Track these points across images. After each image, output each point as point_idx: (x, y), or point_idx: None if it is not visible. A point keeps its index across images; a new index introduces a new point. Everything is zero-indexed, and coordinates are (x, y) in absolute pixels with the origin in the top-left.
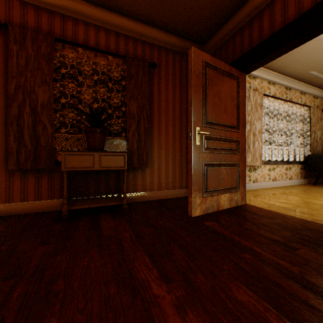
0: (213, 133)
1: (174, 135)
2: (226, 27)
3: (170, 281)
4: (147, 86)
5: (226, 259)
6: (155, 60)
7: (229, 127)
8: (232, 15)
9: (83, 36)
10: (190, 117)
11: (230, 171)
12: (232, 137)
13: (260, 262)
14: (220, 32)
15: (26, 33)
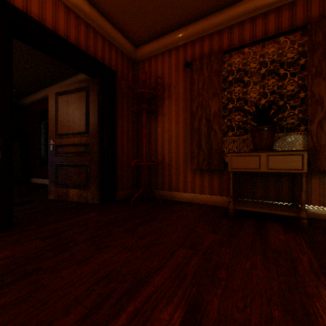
0: None
1: None
2: None
3: None
4: None
5: None
6: None
7: None
8: None
9: (248, 35)
10: None
11: None
12: None
13: None
14: None
15: (202, 61)
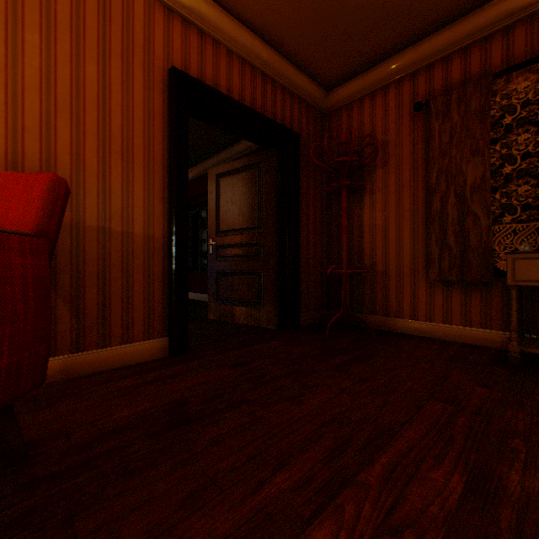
0: None
1: None
2: None
3: None
4: None
5: None
6: None
7: None
8: None
9: None
10: None
11: None
12: None
13: None
14: None
15: (448, 97)
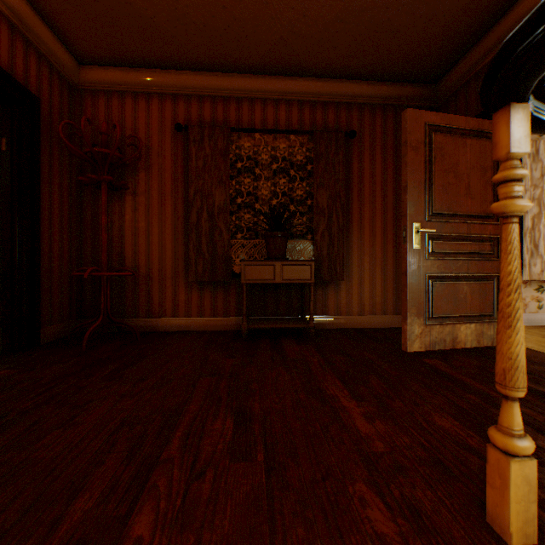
0: (443, 229)
1: (384, 233)
2: (475, 52)
3: (361, 400)
4: (341, 166)
5: (438, 395)
6: (353, 126)
7: (476, 218)
8: (485, 33)
9: (259, 117)
10: (403, 209)
11: (478, 289)
12: (484, 233)
13: (488, 404)
14: (464, 61)
15: (203, 131)
